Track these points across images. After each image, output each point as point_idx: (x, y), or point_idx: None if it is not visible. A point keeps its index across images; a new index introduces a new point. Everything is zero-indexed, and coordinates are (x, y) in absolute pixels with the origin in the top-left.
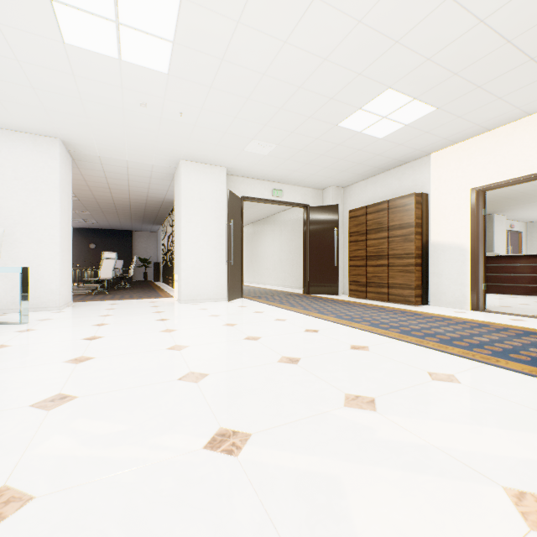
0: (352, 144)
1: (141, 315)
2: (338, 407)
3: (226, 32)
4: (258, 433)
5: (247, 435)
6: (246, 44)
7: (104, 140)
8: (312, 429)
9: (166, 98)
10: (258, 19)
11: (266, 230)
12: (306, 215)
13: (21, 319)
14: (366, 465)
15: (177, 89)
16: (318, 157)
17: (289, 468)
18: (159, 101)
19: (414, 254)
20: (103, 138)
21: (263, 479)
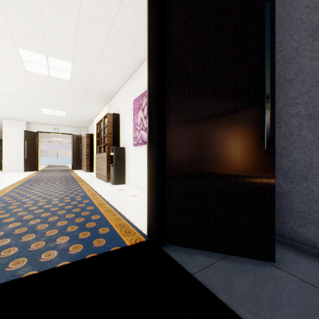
0: (60, 117)
1: None
2: None
3: None
4: None
5: None
6: None
7: None
8: None
9: None
10: None
11: None
12: (72, 138)
13: None
14: None
15: None
16: (55, 119)
17: None
18: None
19: (86, 154)
20: None
21: None
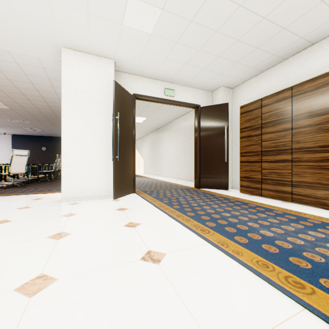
0: (258, 4)
1: None
2: None
3: None
4: None
5: None
6: None
7: None
8: None
9: None
10: None
11: (165, 134)
12: (197, 114)
13: None
14: None
15: None
16: (211, 36)
17: None
18: None
19: None
20: None
21: None
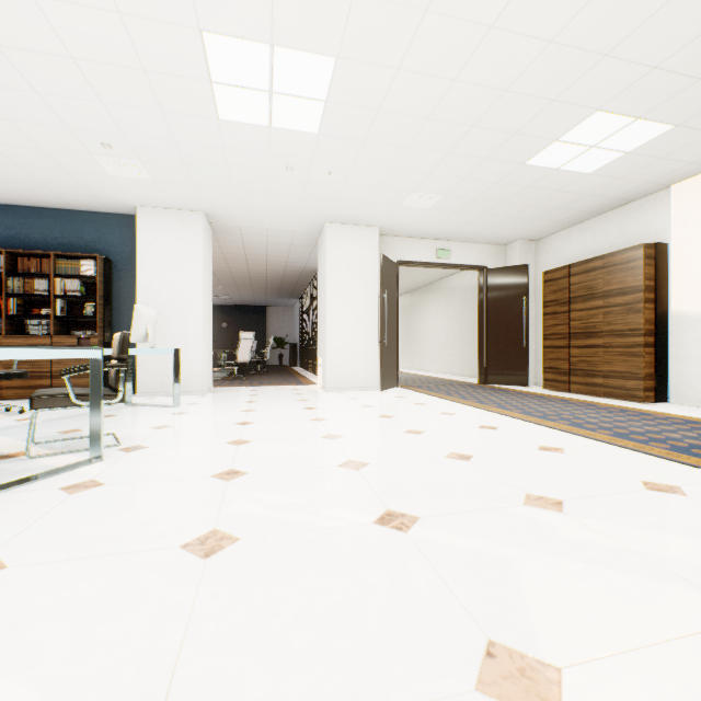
0: (547, 185)
1: (286, 403)
2: (516, 504)
3: (385, 81)
4: (427, 517)
5: (415, 517)
6: (406, 89)
7: (246, 209)
8: (485, 520)
9: (314, 158)
10: (422, 62)
11: (427, 300)
12: (482, 280)
13: (174, 402)
14: (543, 554)
15: (327, 147)
16: (498, 205)
17: (460, 547)
18: (307, 162)
19: (642, 330)
20: (245, 207)
21: (434, 551)
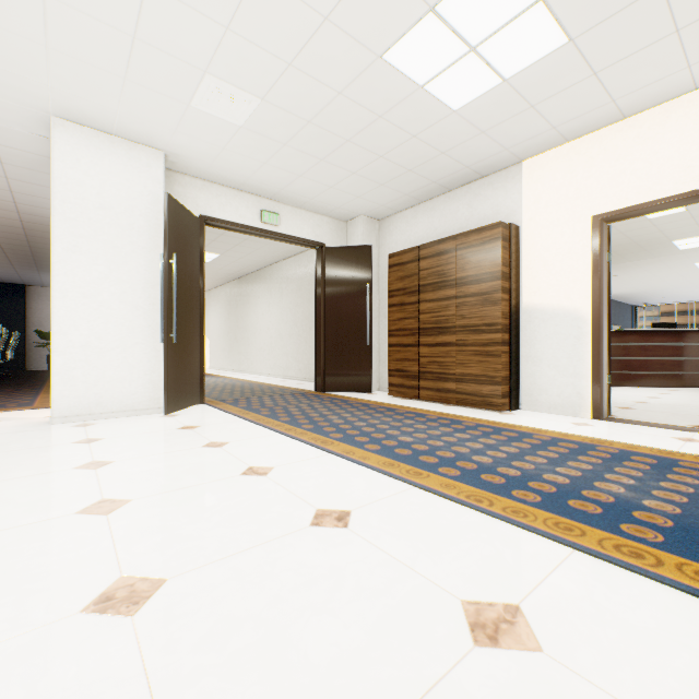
0: (404, 120)
1: None
2: None
3: None
4: None
5: None
6: None
7: None
8: None
9: None
10: None
11: (258, 289)
12: (320, 260)
13: None
14: None
15: None
16: (341, 145)
17: None
18: None
19: (500, 325)
20: None
21: None
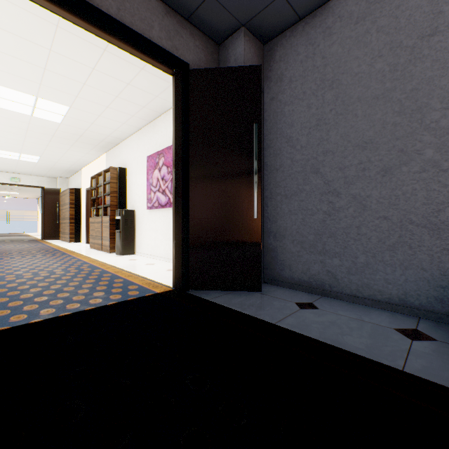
0: (27, 163)
1: None
2: None
3: None
4: None
5: None
6: None
7: None
8: None
9: None
10: None
11: None
12: (43, 193)
13: None
14: None
15: None
16: (17, 165)
17: None
18: None
19: (69, 218)
20: None
21: None
